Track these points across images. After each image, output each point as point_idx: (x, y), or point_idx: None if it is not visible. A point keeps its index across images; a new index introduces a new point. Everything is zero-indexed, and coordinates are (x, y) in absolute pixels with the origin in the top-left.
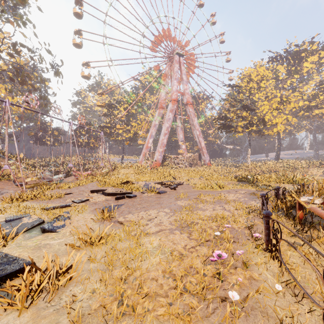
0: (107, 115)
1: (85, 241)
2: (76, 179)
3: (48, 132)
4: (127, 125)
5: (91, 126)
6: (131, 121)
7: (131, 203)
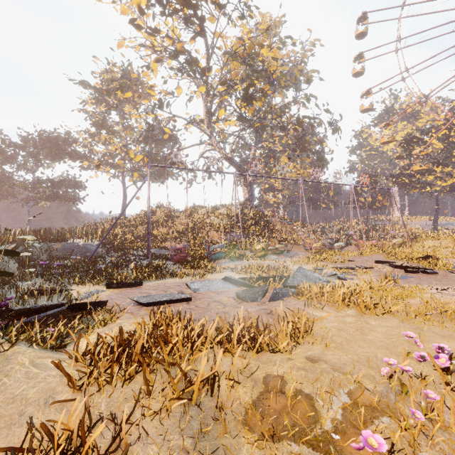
0: (404, 157)
1: (369, 286)
2: (357, 249)
3: (323, 194)
4: (445, 166)
5: (377, 178)
6: (454, 155)
7: (425, 278)
